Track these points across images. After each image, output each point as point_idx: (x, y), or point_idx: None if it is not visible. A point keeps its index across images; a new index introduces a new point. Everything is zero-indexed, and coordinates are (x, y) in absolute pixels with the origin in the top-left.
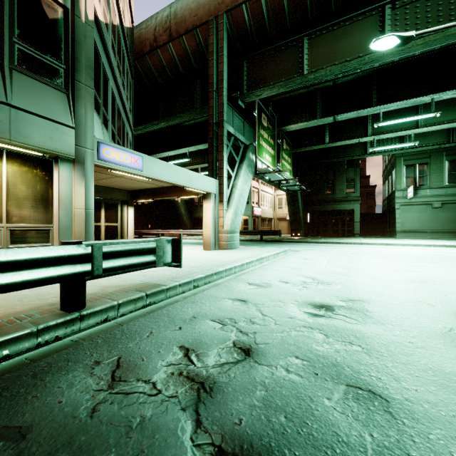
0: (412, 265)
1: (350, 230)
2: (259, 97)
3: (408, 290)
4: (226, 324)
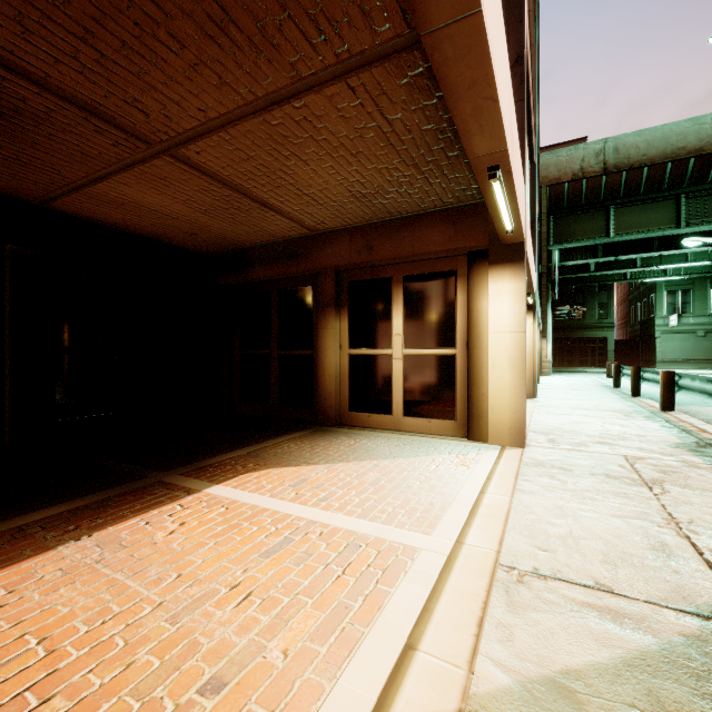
0: None
1: (601, 360)
2: (563, 247)
3: None
4: None
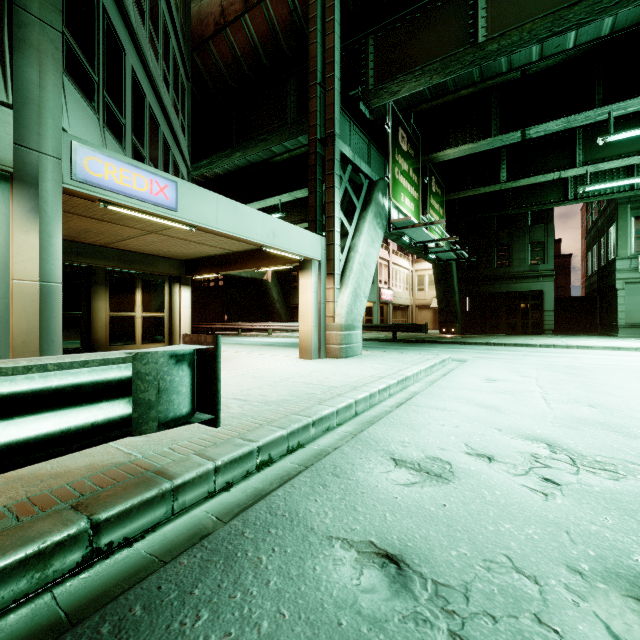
0: None
1: (536, 324)
2: (396, 97)
3: None
4: None
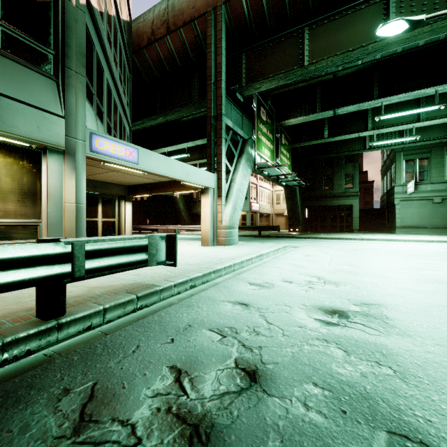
0: (421, 262)
1: (348, 225)
2: (258, 91)
3: (426, 292)
4: (226, 335)
